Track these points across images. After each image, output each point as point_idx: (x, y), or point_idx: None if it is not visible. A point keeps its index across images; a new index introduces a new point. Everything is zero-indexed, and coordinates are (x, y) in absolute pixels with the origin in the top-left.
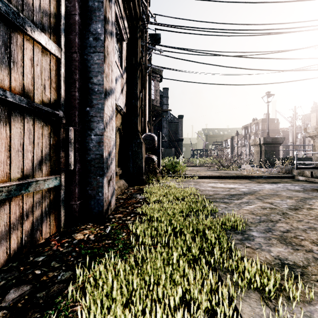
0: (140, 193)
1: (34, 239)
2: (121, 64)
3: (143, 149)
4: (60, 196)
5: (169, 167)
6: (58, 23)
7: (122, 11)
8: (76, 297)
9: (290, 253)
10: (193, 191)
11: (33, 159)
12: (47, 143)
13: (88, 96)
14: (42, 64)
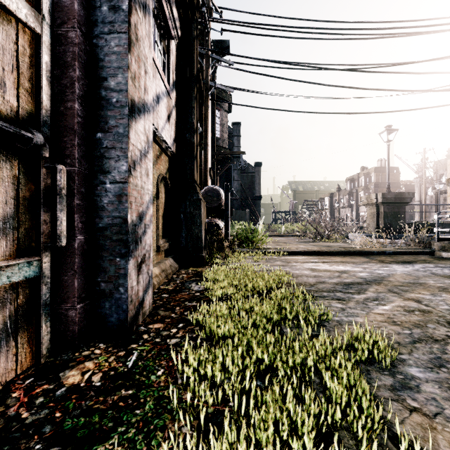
0: (197, 281)
1: None
2: (167, 76)
3: (203, 210)
4: (40, 296)
5: (242, 237)
6: None
7: None
8: None
9: None
10: (282, 277)
11: None
12: (11, 195)
13: (99, 112)
14: None
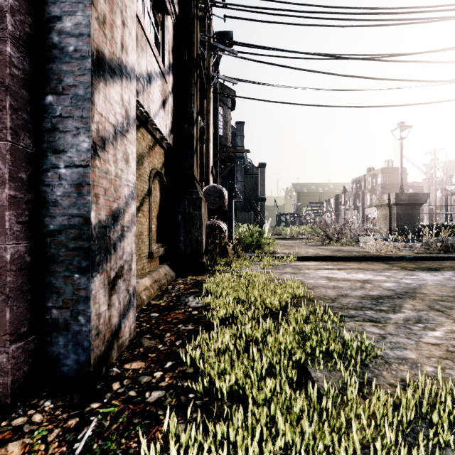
0: (195, 293)
1: None
2: (162, 56)
3: (204, 210)
4: None
5: (247, 241)
6: None
7: None
8: None
9: None
10: (298, 290)
11: None
12: None
13: (50, 66)
14: None
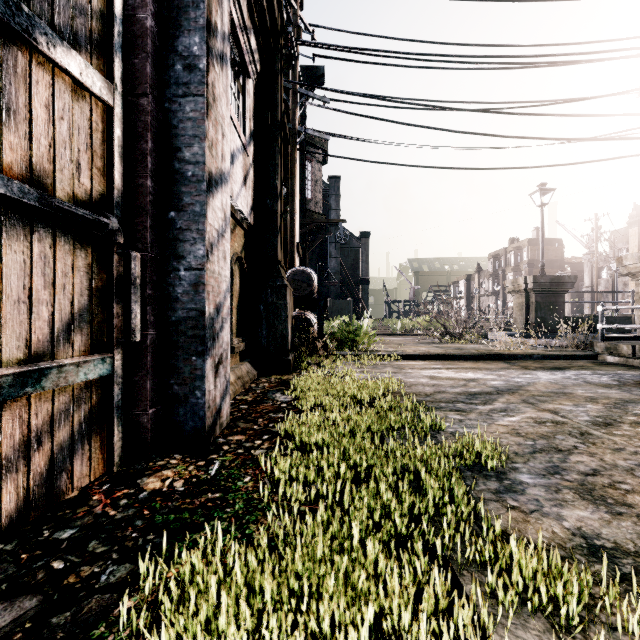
0: (282, 390)
1: (55, 490)
2: (243, 126)
3: (289, 299)
4: (112, 397)
5: (341, 336)
6: (109, 31)
7: (246, 16)
8: (138, 625)
9: (605, 522)
10: (391, 385)
11: (53, 319)
12: (85, 285)
13: (172, 188)
14: (74, 118)
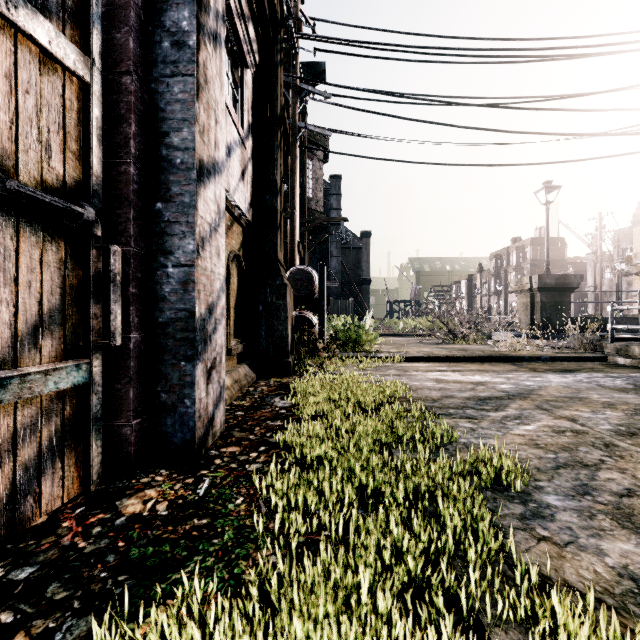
0: (281, 395)
1: (18, 517)
2: (241, 118)
3: (289, 299)
4: (89, 408)
5: (343, 337)
6: None
7: (244, 3)
8: None
9: None
10: (396, 390)
11: (16, 321)
12: (57, 283)
13: (159, 176)
14: (43, 93)
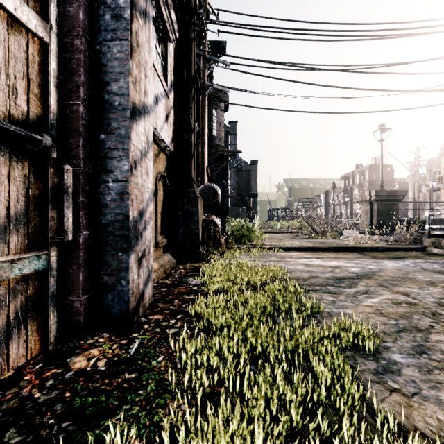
0: (194, 275)
1: None
2: (166, 78)
3: (200, 207)
4: (48, 287)
5: (238, 234)
6: None
7: None
8: None
9: None
10: (277, 272)
11: None
12: (21, 193)
13: (102, 115)
14: (10, 48)
